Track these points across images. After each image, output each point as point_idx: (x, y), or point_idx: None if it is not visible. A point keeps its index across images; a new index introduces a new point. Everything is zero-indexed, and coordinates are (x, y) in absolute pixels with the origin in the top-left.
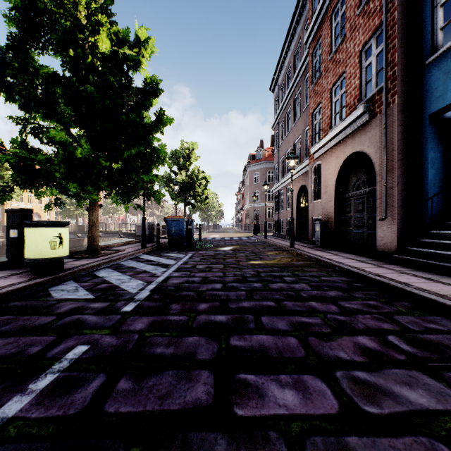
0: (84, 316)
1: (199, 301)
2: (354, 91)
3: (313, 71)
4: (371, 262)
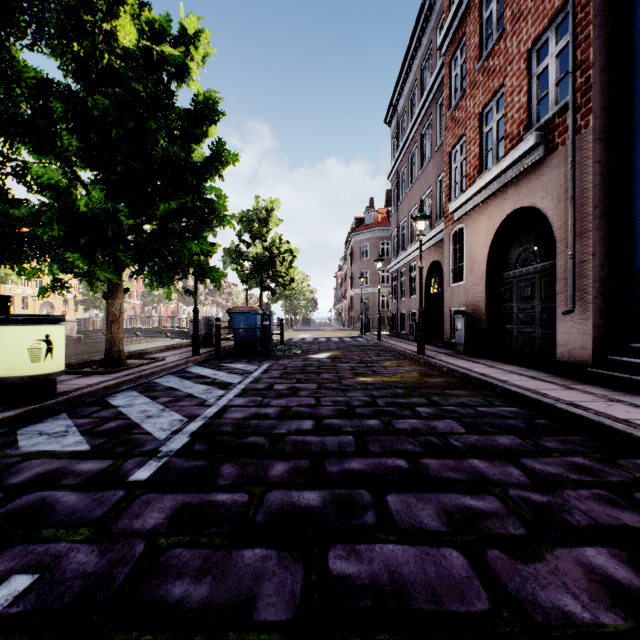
0: (55, 494)
1: (272, 458)
2: (519, 113)
3: (452, 89)
4: (552, 380)
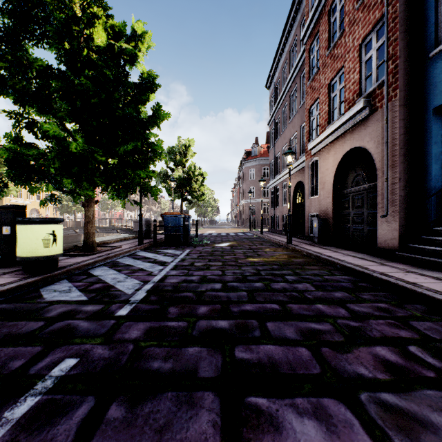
0: (75, 322)
1: (198, 304)
2: (353, 86)
3: (310, 67)
4: (373, 259)
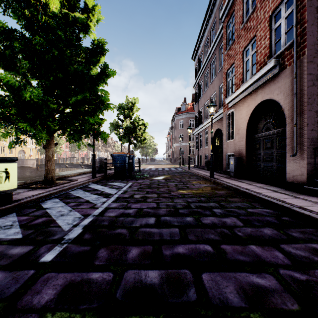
0: None
1: (130, 244)
2: (264, 50)
3: (227, 40)
4: (285, 192)
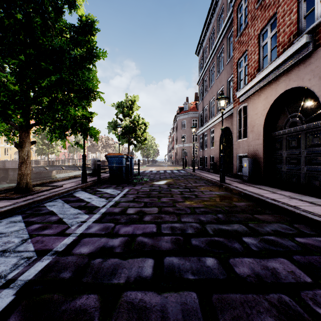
0: None
1: None
2: (290, 27)
3: (238, 25)
4: None
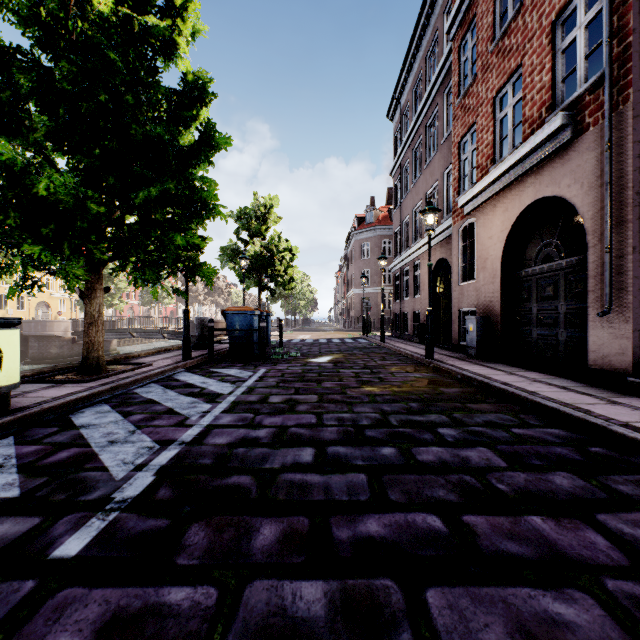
0: None
1: (259, 514)
2: (540, 94)
3: (461, 75)
4: (587, 391)
